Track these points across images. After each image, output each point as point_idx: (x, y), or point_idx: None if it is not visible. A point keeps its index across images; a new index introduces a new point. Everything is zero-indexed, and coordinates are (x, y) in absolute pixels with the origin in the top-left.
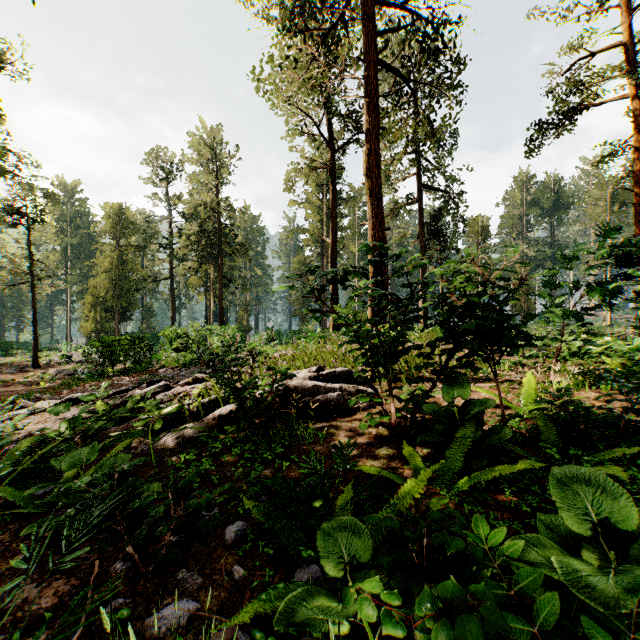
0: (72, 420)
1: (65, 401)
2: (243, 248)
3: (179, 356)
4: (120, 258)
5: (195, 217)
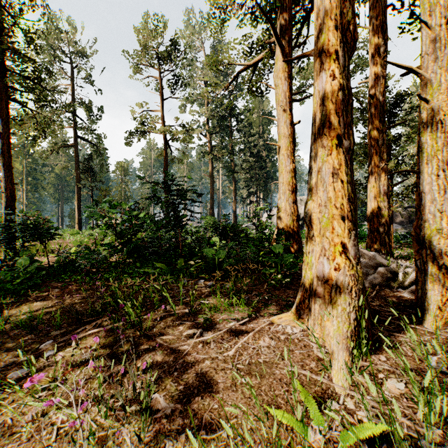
0: None
1: None
2: None
3: None
4: None
5: None
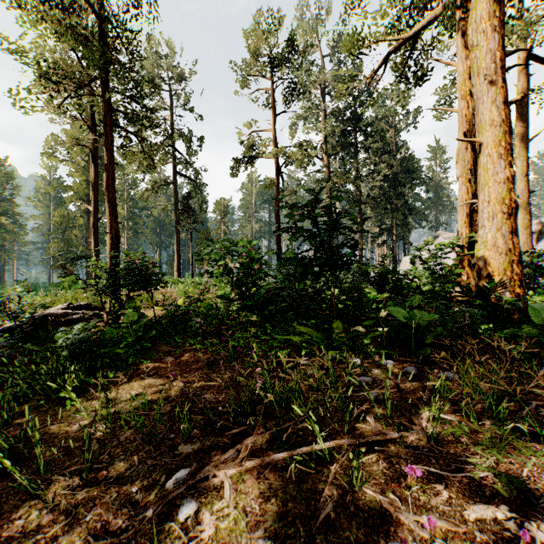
0: None
1: None
2: None
3: None
4: None
5: None
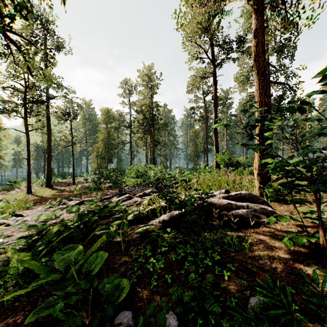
0: (79, 215)
1: (81, 202)
2: (164, 125)
3: (134, 180)
4: (108, 133)
5: (141, 112)
